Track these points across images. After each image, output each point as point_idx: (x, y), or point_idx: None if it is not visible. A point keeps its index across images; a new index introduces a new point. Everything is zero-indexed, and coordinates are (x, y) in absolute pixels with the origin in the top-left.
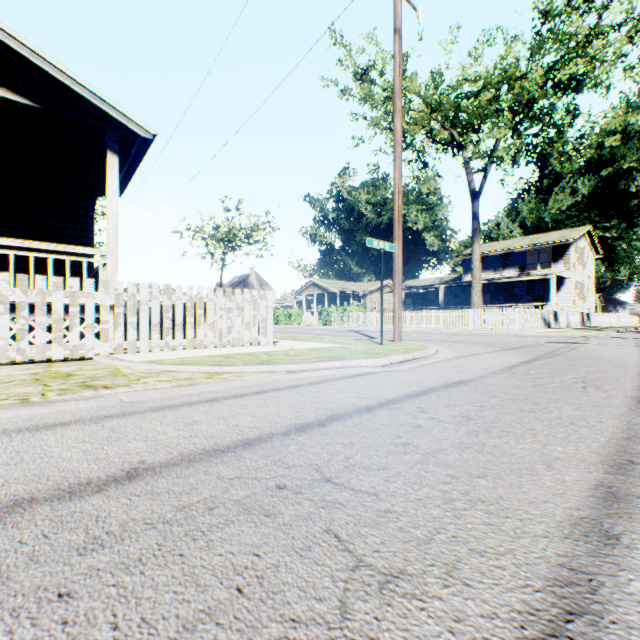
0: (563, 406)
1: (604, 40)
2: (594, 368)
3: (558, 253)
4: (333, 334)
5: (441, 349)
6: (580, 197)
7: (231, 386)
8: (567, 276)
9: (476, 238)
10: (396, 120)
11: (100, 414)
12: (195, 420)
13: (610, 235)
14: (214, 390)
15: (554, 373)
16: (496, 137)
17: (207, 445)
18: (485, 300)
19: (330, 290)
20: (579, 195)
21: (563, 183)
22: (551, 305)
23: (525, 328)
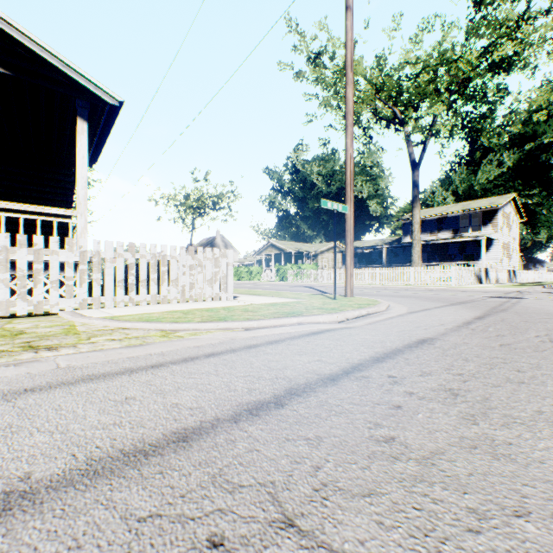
0: (552, 374)
1: (532, 25)
2: (551, 325)
3: (487, 217)
4: (289, 289)
5: (391, 304)
6: (506, 168)
7: (183, 346)
8: (495, 238)
9: (416, 204)
10: (348, 90)
11: (21, 386)
12: (128, 396)
13: (532, 202)
14: (164, 352)
15: (514, 330)
16: (435, 113)
17: (129, 441)
18: (422, 259)
19: (286, 250)
20: (505, 167)
21: (491, 156)
22: (482, 263)
23: (460, 284)
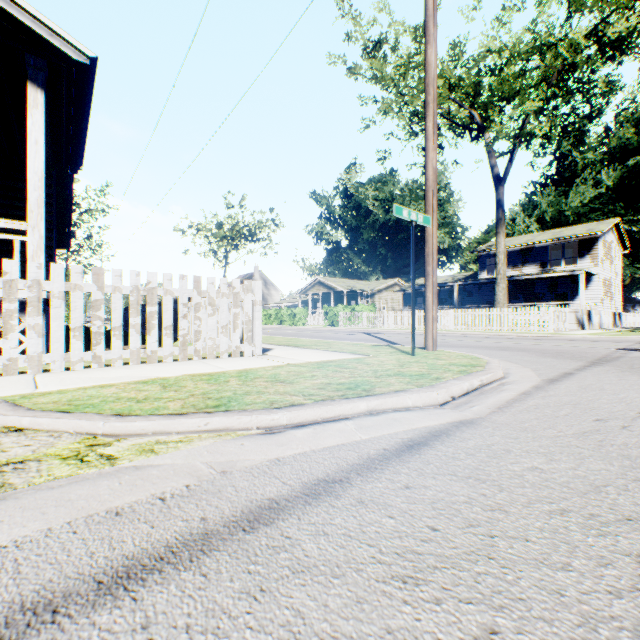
0: None
1: None
2: None
3: (585, 247)
4: (342, 337)
5: (500, 362)
6: (604, 189)
7: (77, 514)
8: (595, 272)
9: (501, 229)
10: (429, 52)
11: None
12: None
13: (637, 229)
14: None
15: None
16: (527, 112)
17: None
18: None
19: (337, 289)
20: (603, 186)
21: (585, 174)
22: (580, 304)
23: (560, 329)
